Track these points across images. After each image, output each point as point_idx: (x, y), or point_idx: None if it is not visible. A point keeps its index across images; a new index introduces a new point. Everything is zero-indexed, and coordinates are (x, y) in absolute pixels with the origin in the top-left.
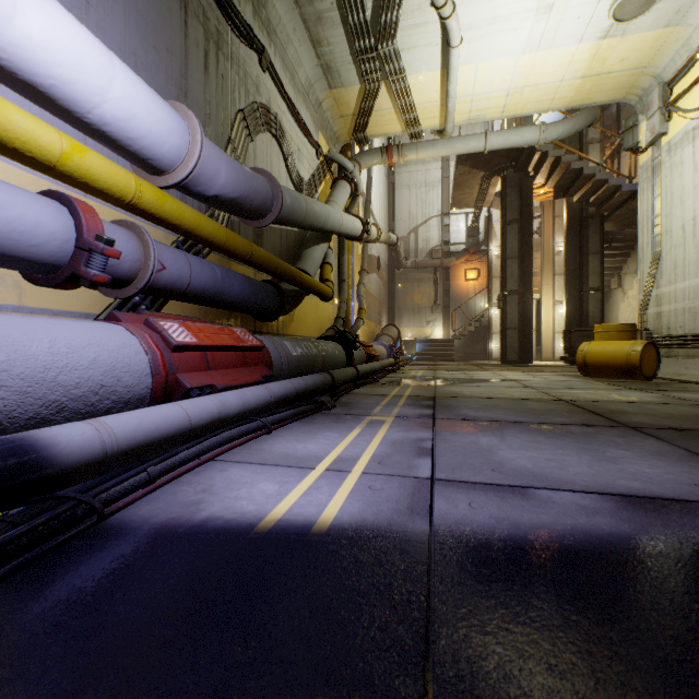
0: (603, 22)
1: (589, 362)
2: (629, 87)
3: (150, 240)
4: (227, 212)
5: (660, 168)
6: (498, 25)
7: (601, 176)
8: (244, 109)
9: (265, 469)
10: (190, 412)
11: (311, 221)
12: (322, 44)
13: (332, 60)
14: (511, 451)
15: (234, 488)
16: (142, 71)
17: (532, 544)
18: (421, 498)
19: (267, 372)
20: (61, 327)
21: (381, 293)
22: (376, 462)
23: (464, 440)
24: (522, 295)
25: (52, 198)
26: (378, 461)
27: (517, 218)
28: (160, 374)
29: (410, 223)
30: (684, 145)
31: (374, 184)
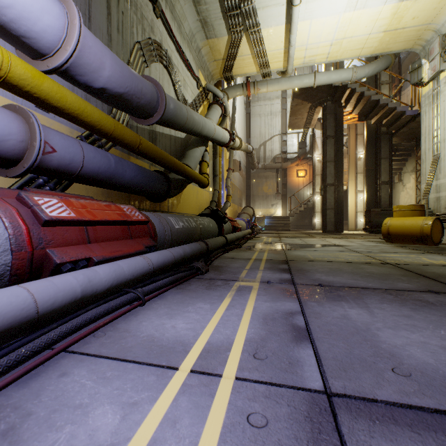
0: None
1: (391, 232)
2: (416, 40)
3: (36, 123)
4: (117, 108)
5: (439, 95)
6: None
7: (391, 105)
8: (140, 41)
9: (118, 370)
10: (39, 295)
11: (191, 125)
12: (201, 3)
13: (208, 16)
14: (392, 332)
15: (54, 424)
16: None
17: None
18: None
19: (150, 243)
20: None
21: (241, 185)
22: (250, 354)
23: (334, 314)
24: (336, 186)
25: None
26: (253, 352)
27: (333, 135)
28: (22, 249)
29: (260, 139)
30: None
31: (237, 112)
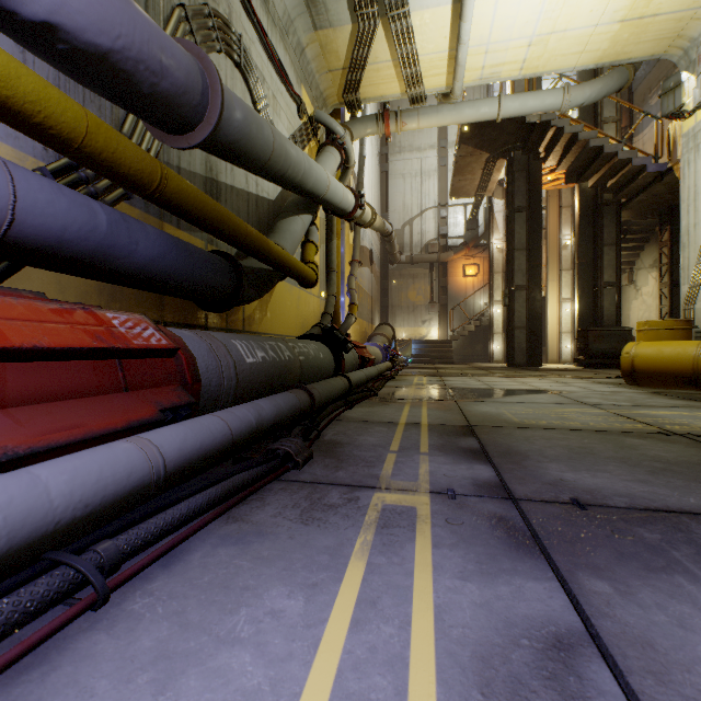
0: None
1: (638, 367)
2: (674, 38)
3: None
4: (106, 94)
5: None
6: None
7: (623, 155)
8: (184, 3)
9: None
10: None
11: (283, 165)
12: None
13: None
14: None
15: None
16: None
17: None
18: None
19: (177, 399)
20: None
21: (374, 289)
22: None
23: (700, 650)
24: (530, 291)
25: None
26: None
27: (525, 206)
28: None
29: (404, 215)
30: None
31: (366, 168)
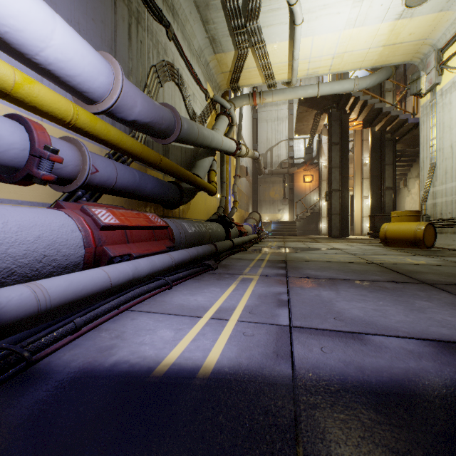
0: (398, 8)
1: (388, 236)
2: (414, 53)
3: (86, 151)
4: (143, 133)
5: (435, 107)
6: (327, 10)
7: (394, 113)
8: (156, 65)
9: (165, 317)
10: (111, 274)
11: (202, 140)
12: (209, 23)
13: (216, 34)
14: (346, 303)
15: (140, 335)
16: (84, 35)
17: (377, 388)
18: (283, 343)
19: (170, 244)
20: (14, 212)
21: (248, 190)
22: (247, 312)
23: (310, 294)
24: (342, 192)
25: (13, 119)
26: (249, 311)
27: (338, 141)
28: (90, 246)
29: (267, 144)
30: (452, 91)
31: (243, 118)
